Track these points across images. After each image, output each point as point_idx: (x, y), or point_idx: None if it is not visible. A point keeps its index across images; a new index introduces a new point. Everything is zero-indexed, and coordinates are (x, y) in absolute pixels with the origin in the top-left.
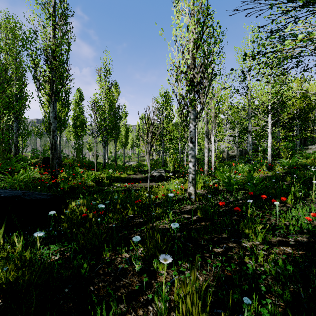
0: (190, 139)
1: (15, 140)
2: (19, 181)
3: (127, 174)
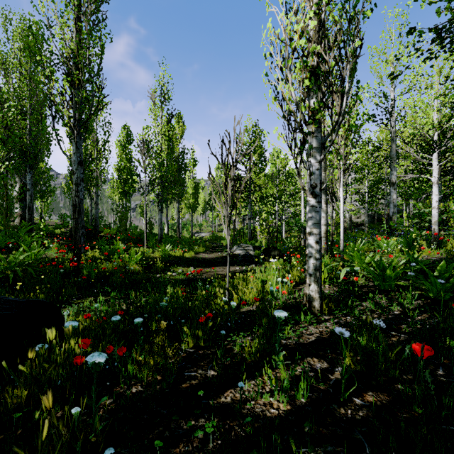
0: (310, 190)
1: (29, 201)
2: (18, 265)
3: (194, 252)
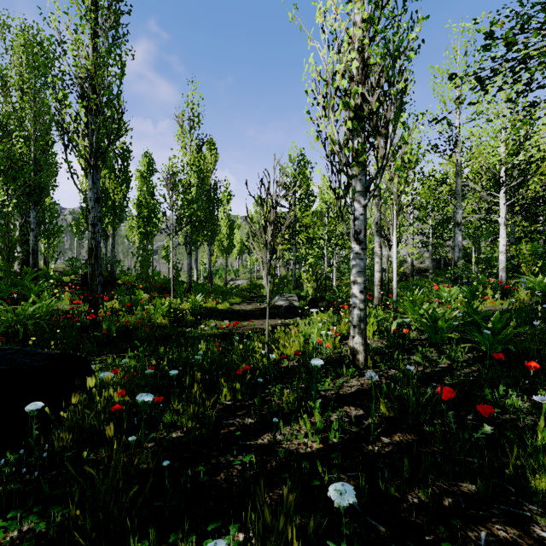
0: (354, 236)
1: (33, 243)
2: (27, 318)
3: (229, 303)
